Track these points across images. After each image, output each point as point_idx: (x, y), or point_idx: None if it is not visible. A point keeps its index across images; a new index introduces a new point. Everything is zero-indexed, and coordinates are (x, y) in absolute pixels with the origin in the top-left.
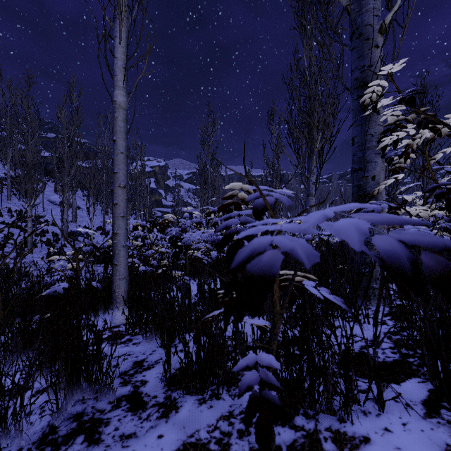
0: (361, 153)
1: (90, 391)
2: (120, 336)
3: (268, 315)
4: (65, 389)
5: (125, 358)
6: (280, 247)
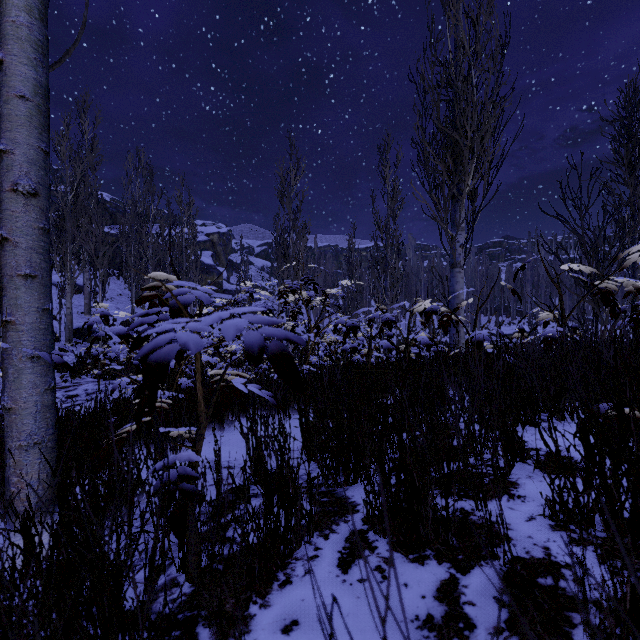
0: None
1: None
2: None
3: (437, 561)
4: None
5: None
6: None
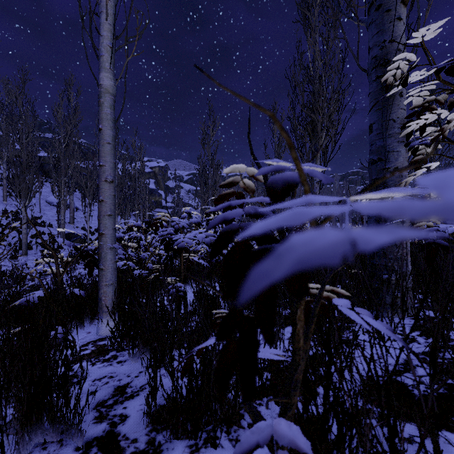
0: (381, 141)
1: (53, 432)
2: (104, 352)
3: None
4: (17, 434)
5: (105, 381)
6: None
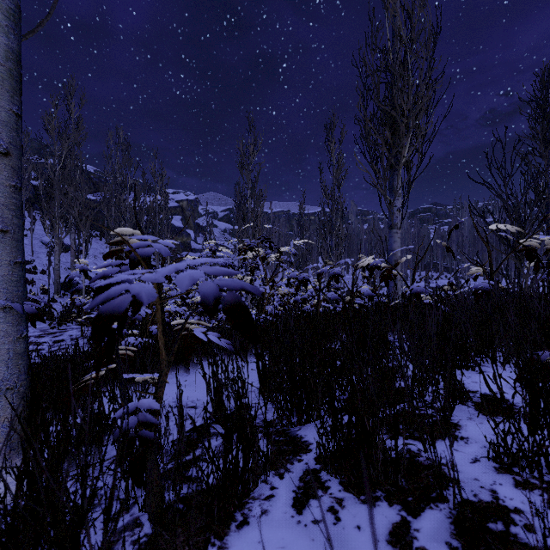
0: None
1: None
2: None
3: (388, 502)
4: None
5: None
6: None
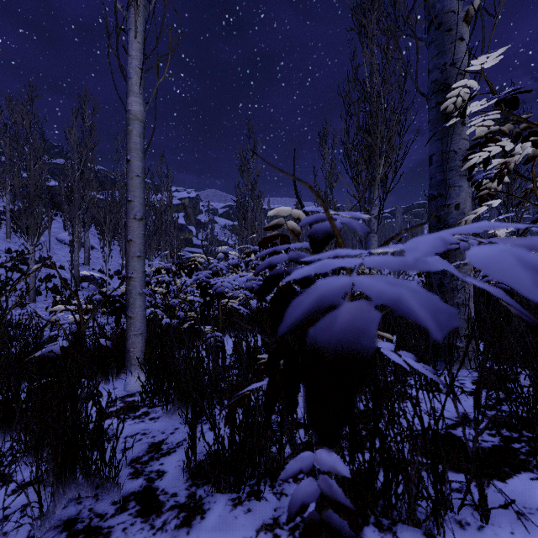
0: (442, 175)
1: (88, 487)
2: (134, 408)
3: None
4: (53, 486)
5: (138, 438)
6: (370, 296)
